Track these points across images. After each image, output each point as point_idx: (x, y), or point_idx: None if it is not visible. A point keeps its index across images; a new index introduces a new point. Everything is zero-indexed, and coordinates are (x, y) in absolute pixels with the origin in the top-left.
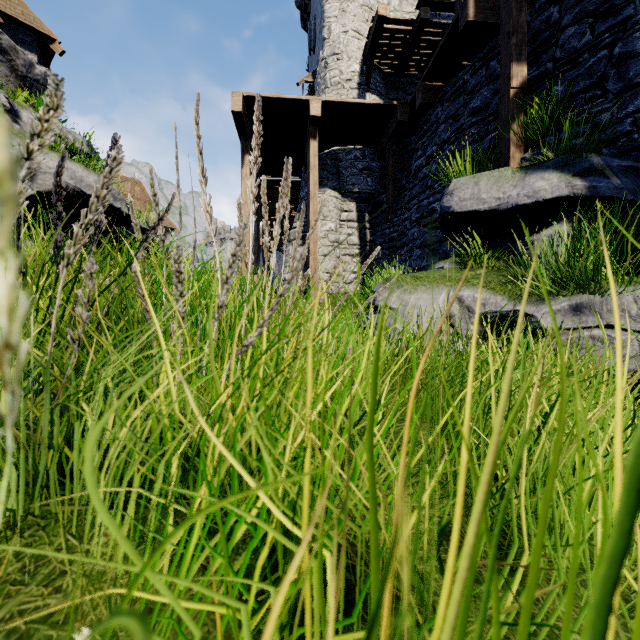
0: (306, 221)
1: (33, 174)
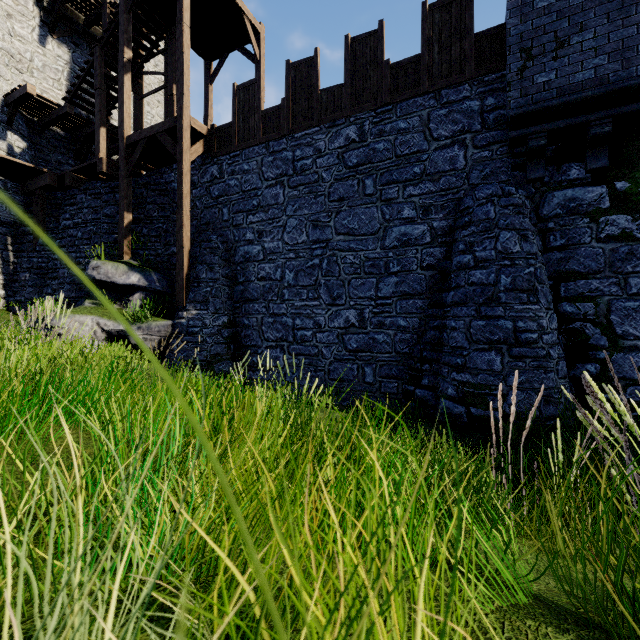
0: None
1: None
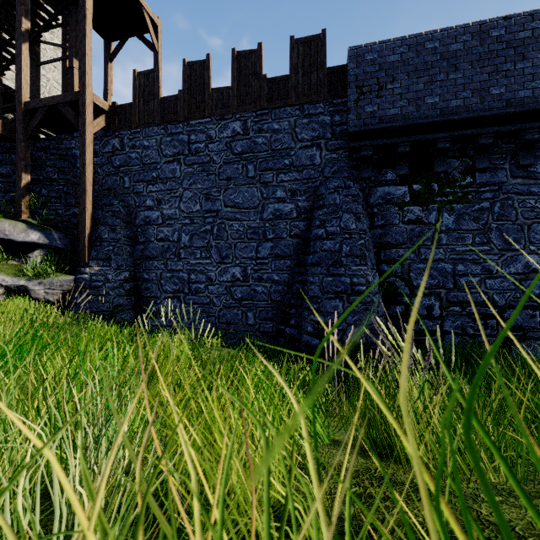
0: None
1: None
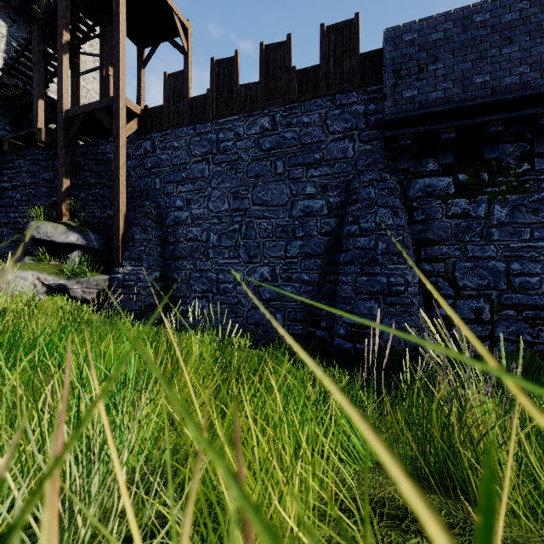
0: None
1: None
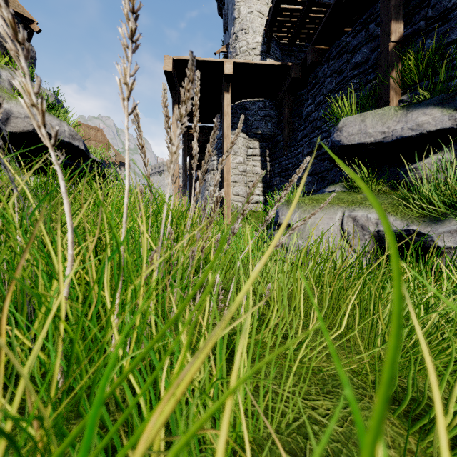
0: (221, 156)
1: (7, 118)
